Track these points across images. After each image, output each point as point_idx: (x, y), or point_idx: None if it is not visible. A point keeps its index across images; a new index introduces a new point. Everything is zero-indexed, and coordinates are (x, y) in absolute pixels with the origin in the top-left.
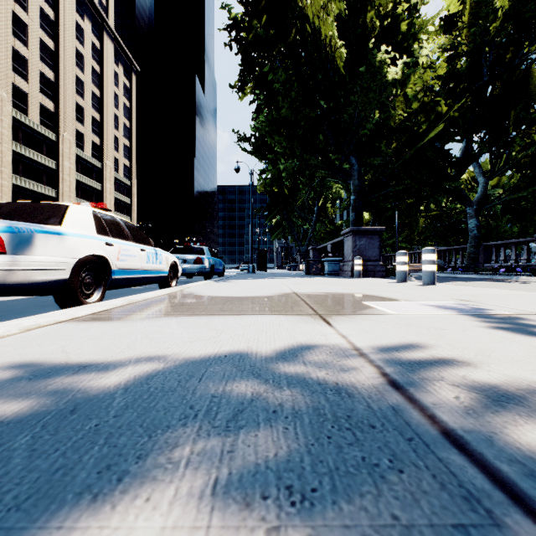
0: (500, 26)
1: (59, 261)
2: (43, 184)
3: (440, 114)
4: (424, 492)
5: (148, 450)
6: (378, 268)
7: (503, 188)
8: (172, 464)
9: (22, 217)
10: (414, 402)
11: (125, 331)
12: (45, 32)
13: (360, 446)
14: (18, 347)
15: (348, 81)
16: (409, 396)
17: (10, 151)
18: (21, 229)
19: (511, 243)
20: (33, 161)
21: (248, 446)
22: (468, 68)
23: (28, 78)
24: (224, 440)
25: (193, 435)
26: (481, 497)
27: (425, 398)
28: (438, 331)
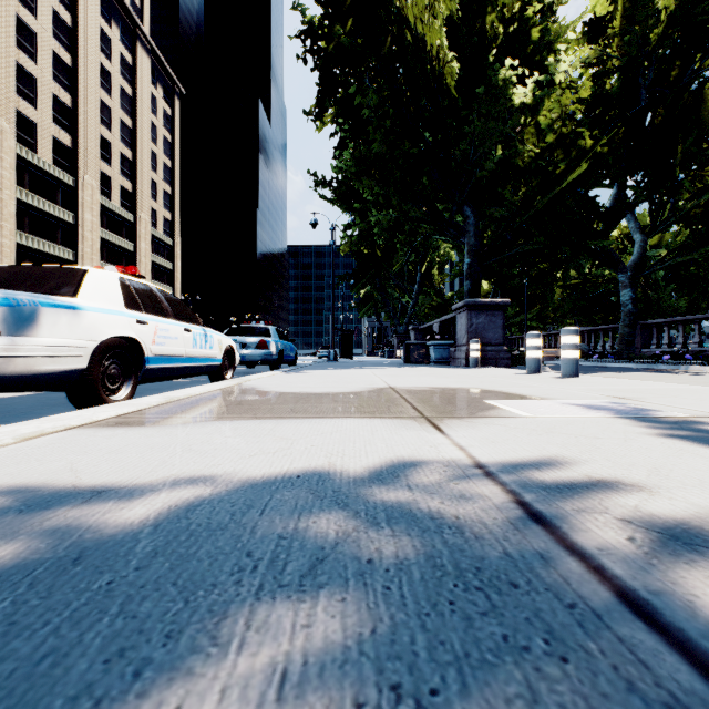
0: (663, 33)
1: (72, 345)
2: (57, 244)
3: (583, 150)
4: (603, 696)
5: (183, 624)
6: (501, 354)
7: (667, 248)
8: (217, 647)
9: (23, 285)
10: (570, 546)
11: (160, 440)
12: (59, 42)
13: (499, 617)
14: (10, 463)
15: (462, 106)
16: (562, 537)
17: (13, 199)
18: (21, 302)
19: (677, 321)
20: (44, 212)
21: (332, 617)
22: (621, 89)
23: (36, 103)
24: (297, 608)
25: (251, 598)
26: (693, 705)
27: (585, 540)
28: (591, 440)
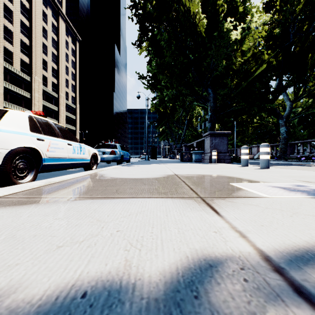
0: (301, 7)
1: None
2: (22, 107)
3: (264, 61)
4: None
5: None
6: (226, 157)
7: (302, 108)
8: None
9: None
10: None
11: (0, 223)
12: (23, 15)
13: None
14: None
15: (207, 41)
16: None
17: (2, 87)
18: None
19: (307, 142)
20: (16, 93)
21: None
22: (280, 34)
23: (13, 43)
24: None
25: None
26: None
27: None
28: None
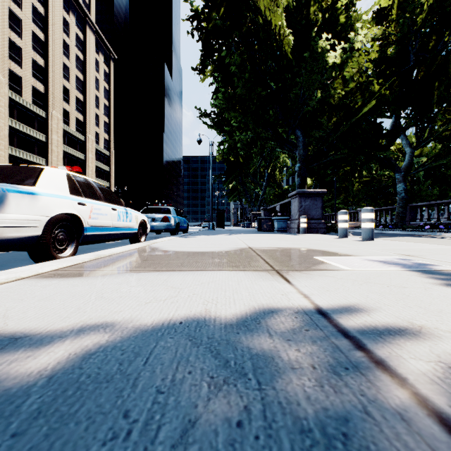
0: (425, 18)
1: (31, 219)
2: (35, 154)
3: (373, 93)
4: None
5: None
6: (320, 225)
7: (427, 157)
8: None
9: None
10: (424, 403)
11: (81, 289)
12: (36, 25)
13: None
14: None
15: (295, 65)
16: (412, 391)
17: (6, 126)
18: None
19: (434, 204)
20: (26, 134)
21: None
22: (397, 54)
23: (21, 64)
24: None
25: None
26: None
27: (434, 394)
28: (400, 289)
